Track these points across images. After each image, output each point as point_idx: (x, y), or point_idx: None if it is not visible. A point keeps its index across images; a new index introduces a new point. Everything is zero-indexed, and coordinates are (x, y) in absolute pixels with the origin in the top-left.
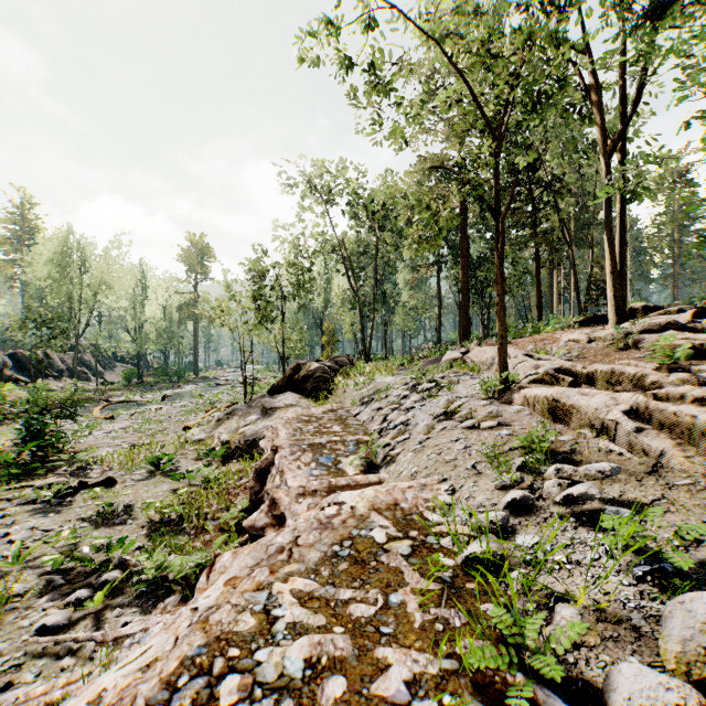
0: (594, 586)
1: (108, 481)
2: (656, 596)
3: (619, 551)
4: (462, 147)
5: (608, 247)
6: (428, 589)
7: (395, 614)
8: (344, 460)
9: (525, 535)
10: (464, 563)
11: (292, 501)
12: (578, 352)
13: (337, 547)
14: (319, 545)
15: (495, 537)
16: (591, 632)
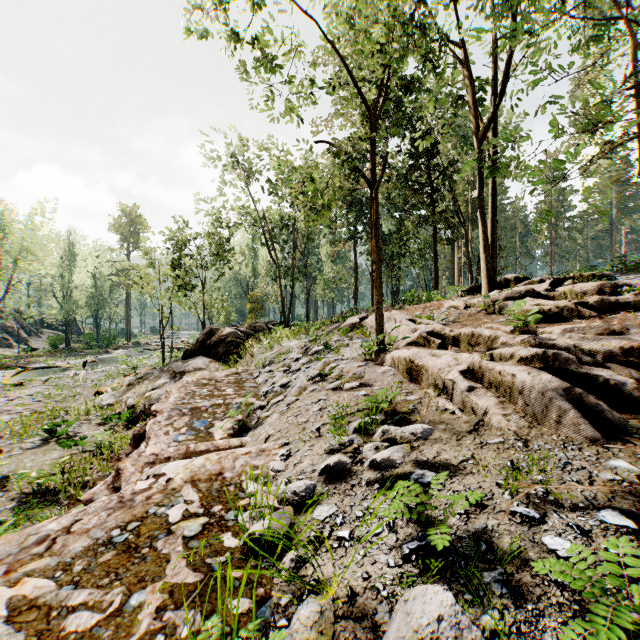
0: (360, 568)
1: None
2: (413, 580)
3: (404, 522)
4: None
5: (481, 223)
6: (183, 583)
7: (118, 624)
8: (218, 424)
9: (325, 506)
10: (245, 544)
11: (136, 471)
12: (455, 317)
13: (116, 531)
14: (96, 530)
15: (291, 511)
16: (322, 637)
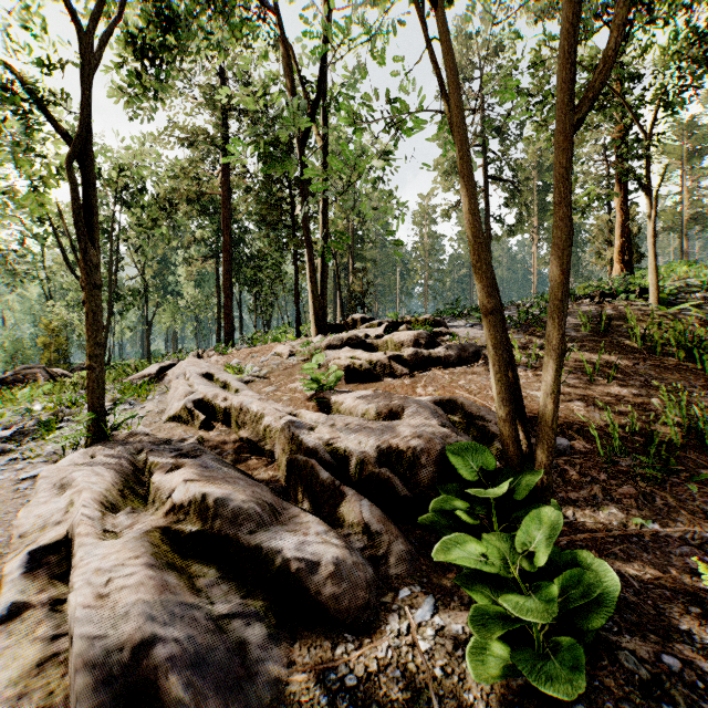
0: None
1: None
2: None
3: None
4: (225, 126)
5: (306, 248)
6: None
7: None
8: None
9: None
10: None
11: None
12: (269, 370)
13: None
14: None
15: None
16: None
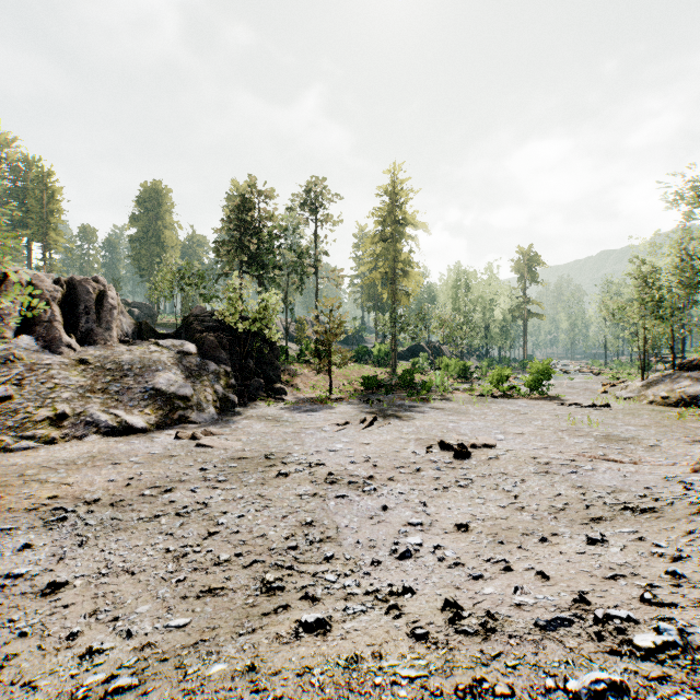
0: None
1: (607, 405)
2: None
3: None
4: None
5: None
6: None
7: None
8: None
9: None
10: None
11: None
12: None
13: None
14: None
15: None
16: None
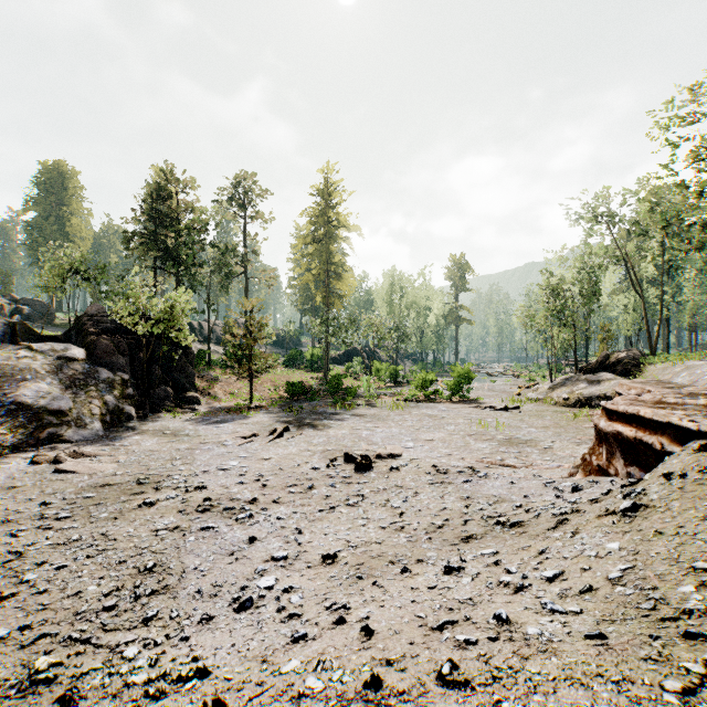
0: None
1: (517, 408)
2: None
3: None
4: None
5: None
6: None
7: None
8: None
9: None
10: None
11: None
12: None
13: None
14: None
15: None
16: None
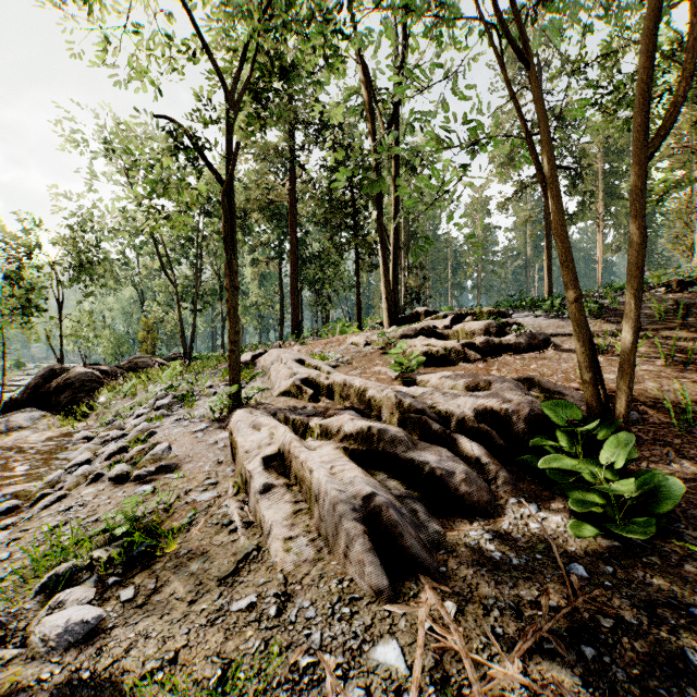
0: None
1: None
2: None
3: None
4: (292, 139)
5: (381, 249)
6: None
7: None
8: None
9: None
10: None
11: None
12: (350, 356)
13: None
14: None
15: None
16: None
